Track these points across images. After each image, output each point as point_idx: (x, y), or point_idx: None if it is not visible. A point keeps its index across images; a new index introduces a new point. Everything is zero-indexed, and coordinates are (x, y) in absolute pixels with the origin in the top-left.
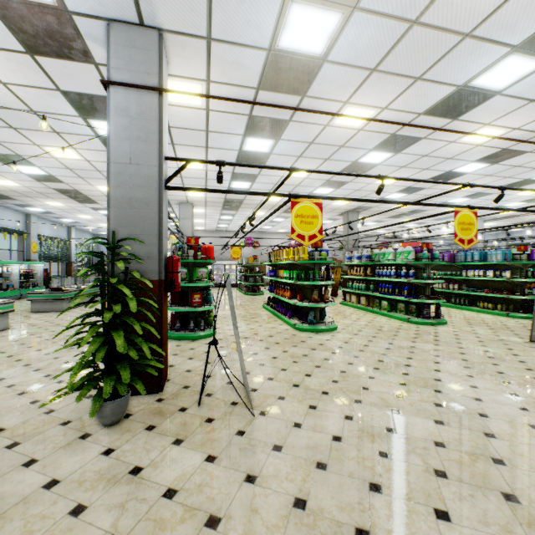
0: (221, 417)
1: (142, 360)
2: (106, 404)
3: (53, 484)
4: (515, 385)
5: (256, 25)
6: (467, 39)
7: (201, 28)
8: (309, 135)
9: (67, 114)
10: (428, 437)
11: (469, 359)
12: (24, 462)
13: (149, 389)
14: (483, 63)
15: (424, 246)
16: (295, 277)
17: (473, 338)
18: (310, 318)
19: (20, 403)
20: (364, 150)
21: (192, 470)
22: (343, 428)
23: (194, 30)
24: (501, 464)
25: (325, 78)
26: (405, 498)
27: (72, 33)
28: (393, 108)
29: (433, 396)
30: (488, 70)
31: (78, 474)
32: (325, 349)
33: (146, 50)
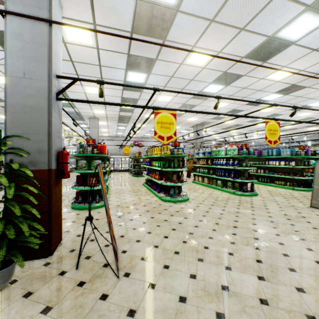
0: (91, 280)
1: (23, 237)
2: None
3: None
4: (309, 242)
5: None
6: None
7: None
8: (170, 70)
9: None
10: (254, 294)
11: (275, 221)
12: None
13: (40, 254)
14: (286, 19)
15: (243, 146)
16: (162, 166)
17: (275, 205)
18: (171, 193)
19: None
20: (206, 83)
21: None
22: (188, 287)
23: None
24: None
25: (179, 25)
26: None
27: None
28: (225, 52)
29: (254, 253)
30: (289, 24)
31: None
32: (180, 215)
33: None
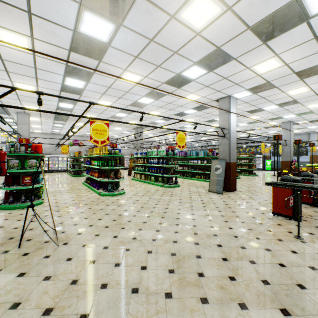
0: (35, 251)
1: None
2: None
3: None
4: (195, 210)
5: (63, 15)
6: (176, 54)
7: (22, 5)
8: (107, 82)
9: None
10: (150, 238)
11: (182, 202)
12: None
13: None
14: (185, 66)
15: (170, 148)
16: (101, 165)
17: (188, 192)
18: (109, 188)
19: None
20: (140, 96)
21: (6, 284)
22: (110, 242)
23: (17, 4)
24: (175, 242)
25: (111, 54)
26: (130, 265)
27: None
28: (150, 77)
29: (160, 220)
30: (187, 70)
31: None
32: (115, 204)
33: None
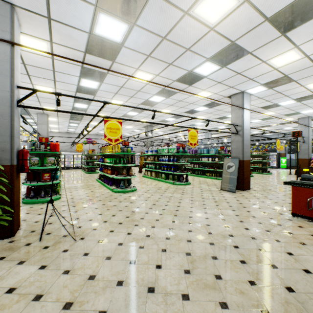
0: (54, 244)
1: None
2: None
3: None
4: (207, 209)
5: (80, 18)
6: (188, 51)
7: (43, 11)
8: (120, 82)
9: None
10: (164, 236)
11: (194, 200)
12: None
13: (3, 236)
14: (197, 63)
15: (181, 146)
16: (113, 162)
17: (199, 190)
18: (121, 185)
19: None
20: (151, 94)
21: (29, 275)
22: (125, 239)
23: (38, 11)
24: (190, 242)
25: (124, 54)
26: (145, 263)
27: None
28: (161, 76)
29: (172, 218)
30: (199, 66)
31: None
32: (127, 201)
33: (1, 15)
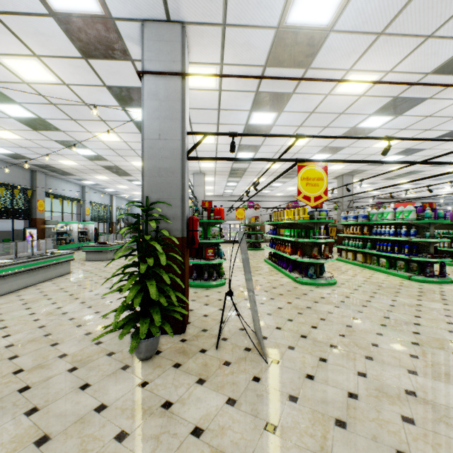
0: (236, 361)
1: (170, 306)
2: (141, 341)
3: (102, 408)
4: None
5: (266, 5)
6: None
7: (217, 16)
8: (310, 105)
9: (110, 105)
10: None
11: None
12: (81, 385)
13: (174, 330)
14: None
15: (426, 205)
16: (296, 235)
17: None
18: (310, 273)
19: (78, 333)
20: (364, 116)
21: (215, 411)
22: (357, 385)
23: (211, 19)
24: None
25: (330, 48)
26: None
27: (115, 37)
28: (398, 70)
29: (452, 360)
30: None
31: (121, 402)
32: (327, 302)
33: (172, 42)
